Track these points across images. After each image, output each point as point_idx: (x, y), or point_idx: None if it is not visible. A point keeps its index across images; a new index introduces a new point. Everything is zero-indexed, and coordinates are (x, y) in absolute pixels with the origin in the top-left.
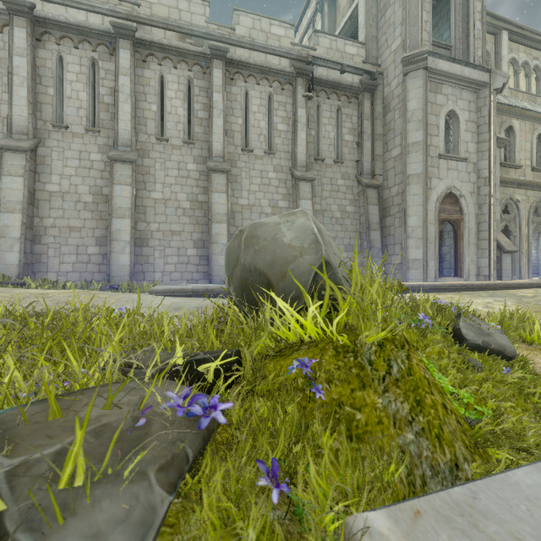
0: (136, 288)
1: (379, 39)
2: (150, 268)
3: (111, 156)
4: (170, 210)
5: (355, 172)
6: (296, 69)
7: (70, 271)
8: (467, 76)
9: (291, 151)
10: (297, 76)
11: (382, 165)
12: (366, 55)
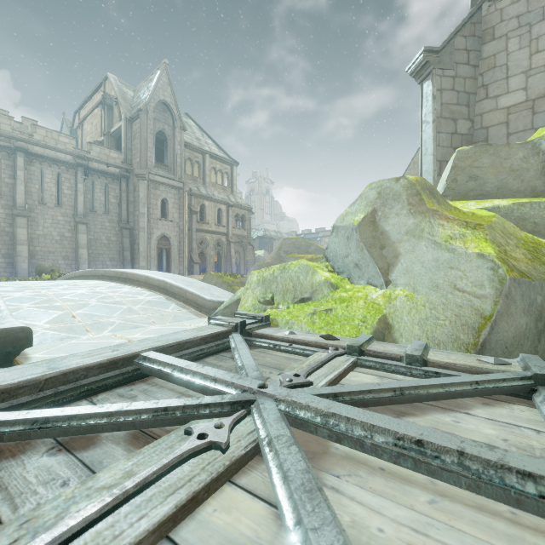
0: None
1: (133, 151)
2: None
3: None
4: None
5: (117, 219)
6: (77, 163)
7: None
8: (172, 184)
9: (74, 206)
10: (78, 166)
11: (133, 217)
12: (125, 157)
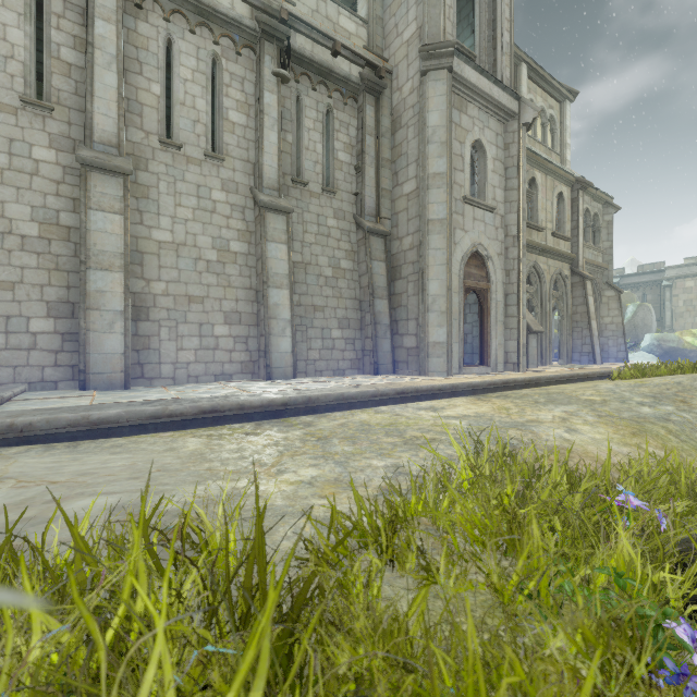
0: None
1: (387, 22)
2: None
3: None
4: None
5: (353, 209)
6: (261, 25)
7: None
8: (496, 98)
9: (253, 161)
10: (264, 38)
11: (390, 204)
12: (368, 41)
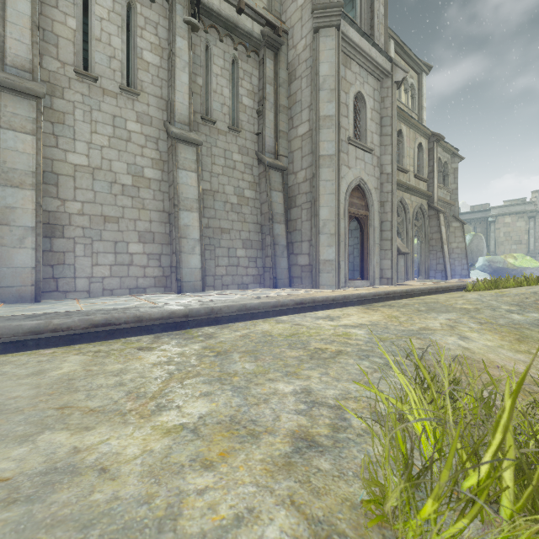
0: None
1: None
2: None
3: None
4: None
5: (255, 147)
6: None
7: None
8: (374, 58)
9: (166, 98)
10: None
11: (287, 144)
12: (268, 5)
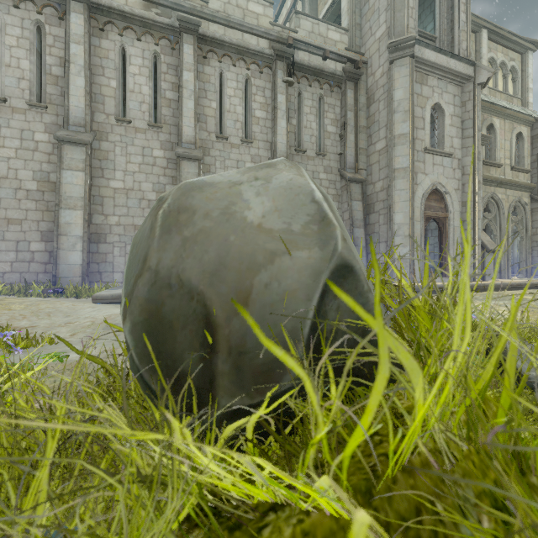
0: (84, 292)
1: (363, 26)
2: (108, 267)
3: (58, 136)
4: (132, 201)
5: (338, 165)
6: (275, 51)
7: (8, 272)
8: (453, 68)
9: (270, 141)
10: (277, 59)
11: (366, 159)
12: (349, 43)
